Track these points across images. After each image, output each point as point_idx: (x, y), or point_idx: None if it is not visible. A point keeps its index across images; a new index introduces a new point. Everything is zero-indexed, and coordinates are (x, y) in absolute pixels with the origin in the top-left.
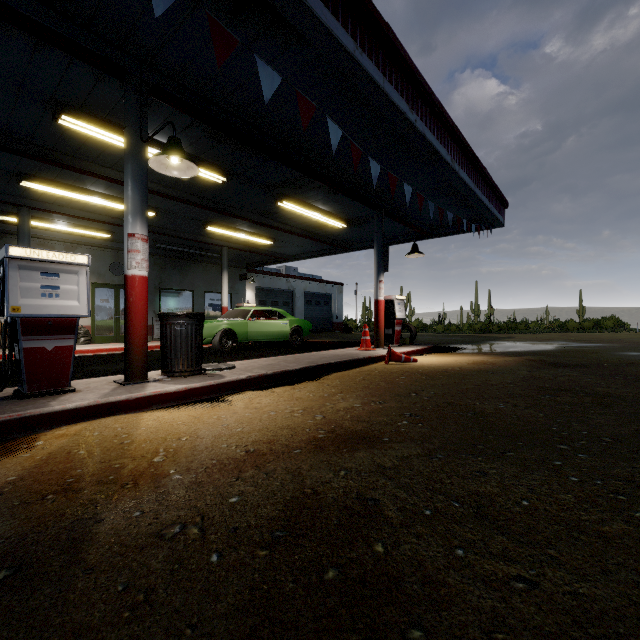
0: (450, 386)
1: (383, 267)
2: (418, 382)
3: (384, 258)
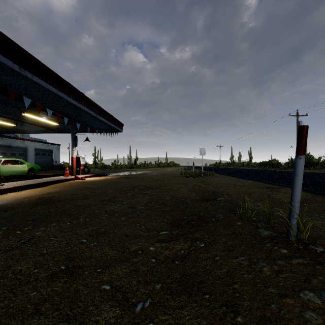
0: (89, 184)
1: (75, 144)
2: (80, 184)
3: (75, 141)
